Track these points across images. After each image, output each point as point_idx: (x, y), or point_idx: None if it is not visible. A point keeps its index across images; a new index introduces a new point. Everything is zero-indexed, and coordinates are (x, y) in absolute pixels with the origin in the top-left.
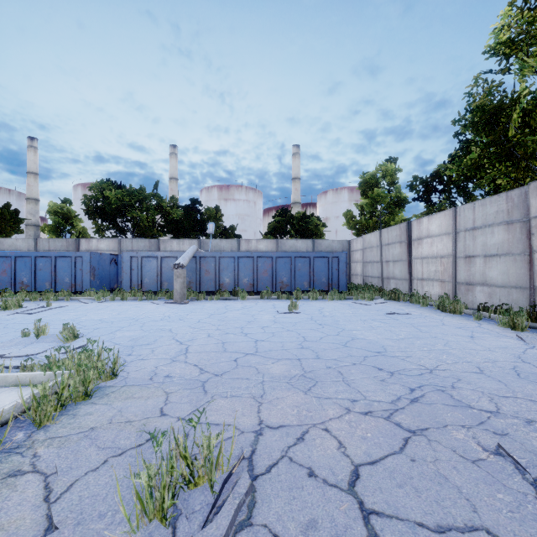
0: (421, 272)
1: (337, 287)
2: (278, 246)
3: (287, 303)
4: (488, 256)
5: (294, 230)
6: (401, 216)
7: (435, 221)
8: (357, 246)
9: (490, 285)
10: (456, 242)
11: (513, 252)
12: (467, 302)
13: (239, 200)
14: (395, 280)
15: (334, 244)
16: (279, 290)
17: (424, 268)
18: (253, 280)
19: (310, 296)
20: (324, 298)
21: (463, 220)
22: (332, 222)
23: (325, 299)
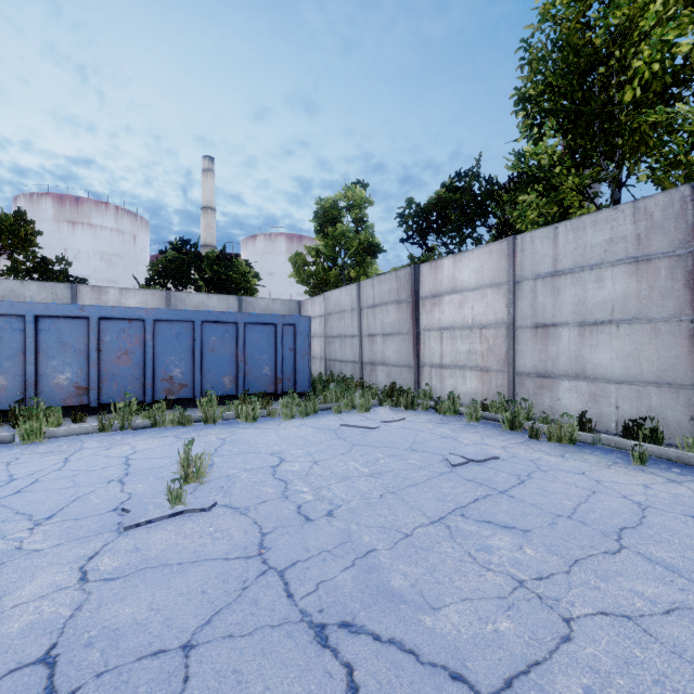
0: (440, 353)
1: (293, 384)
2: (169, 303)
3: (176, 442)
4: (590, 324)
5: (205, 279)
6: (375, 269)
7: (470, 264)
8: (313, 310)
9: (594, 379)
10: (514, 300)
11: (650, 317)
12: (541, 409)
13: (102, 228)
14: (387, 367)
15: (276, 306)
16: (163, 398)
17: (445, 347)
18: (88, 377)
19: (238, 412)
20: (271, 413)
21: (531, 259)
22: (264, 281)
23: (273, 415)
